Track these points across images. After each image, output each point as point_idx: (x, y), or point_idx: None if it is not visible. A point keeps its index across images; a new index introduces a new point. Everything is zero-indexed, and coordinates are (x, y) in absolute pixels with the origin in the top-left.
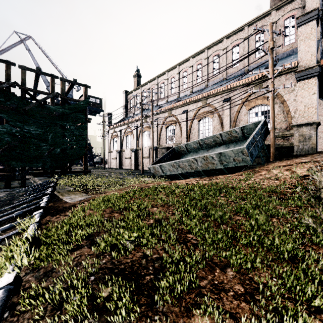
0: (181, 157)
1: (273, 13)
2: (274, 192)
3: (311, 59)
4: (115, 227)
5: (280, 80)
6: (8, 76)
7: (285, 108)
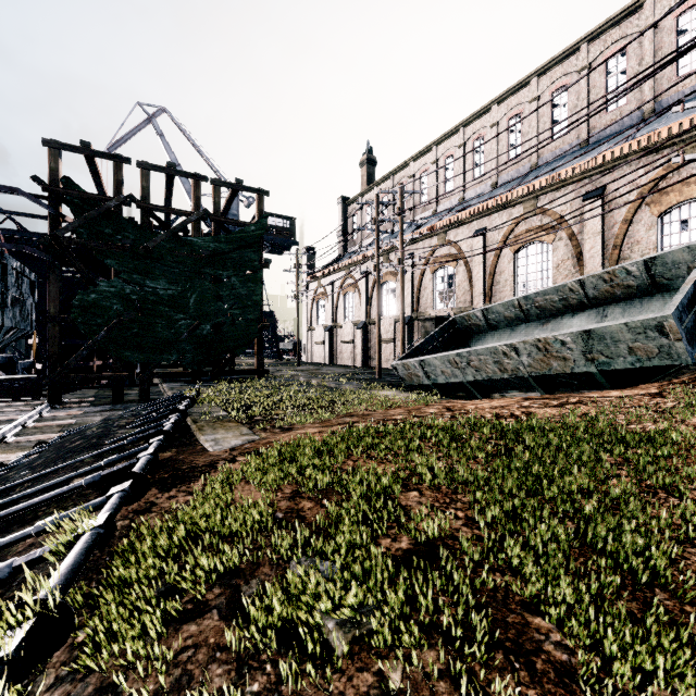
0: (472, 340)
1: None
2: None
3: None
4: (300, 552)
5: None
6: (119, 186)
7: None
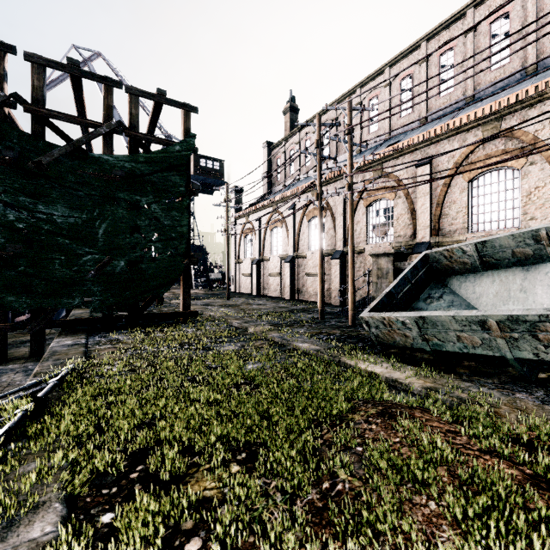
0: (453, 282)
1: None
2: None
3: None
4: None
5: None
6: None
7: None
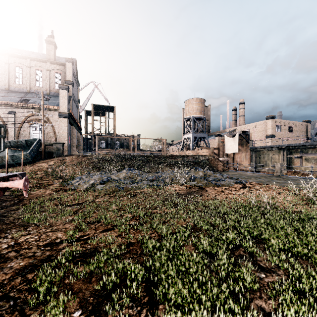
0: None
1: (48, 63)
2: (39, 169)
3: (65, 109)
4: None
5: (51, 113)
6: None
7: (53, 129)
